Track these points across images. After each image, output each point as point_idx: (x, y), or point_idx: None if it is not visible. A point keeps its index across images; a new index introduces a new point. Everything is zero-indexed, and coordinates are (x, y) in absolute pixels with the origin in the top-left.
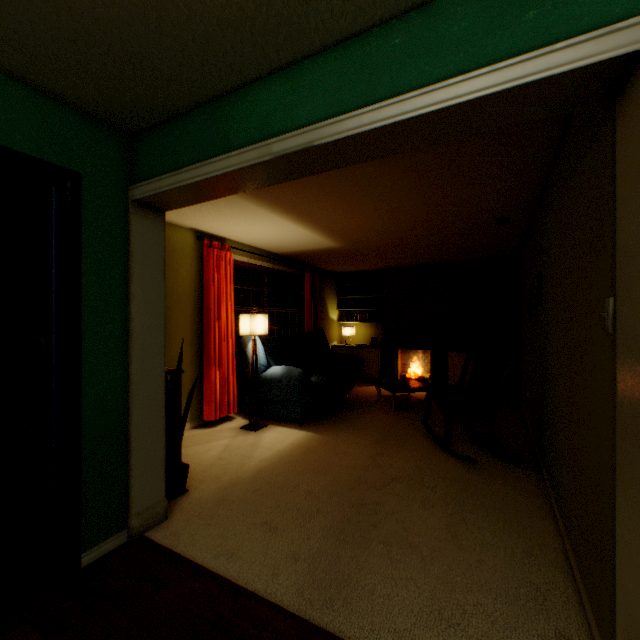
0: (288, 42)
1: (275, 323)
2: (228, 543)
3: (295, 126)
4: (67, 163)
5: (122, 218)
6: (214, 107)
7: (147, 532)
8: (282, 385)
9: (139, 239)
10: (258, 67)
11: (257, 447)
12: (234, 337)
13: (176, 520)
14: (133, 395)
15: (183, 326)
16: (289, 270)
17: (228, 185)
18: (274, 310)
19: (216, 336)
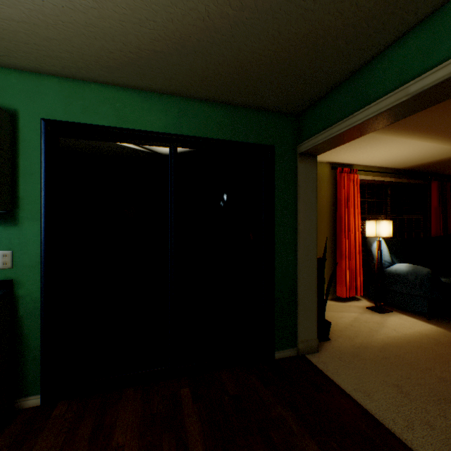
0: (427, 0)
1: (397, 228)
2: (363, 385)
3: (433, 64)
4: (268, 142)
5: (293, 165)
6: (355, 77)
7: (306, 355)
8: (406, 280)
9: (302, 176)
10: (395, 33)
11: (382, 326)
12: (359, 238)
13: (323, 355)
14: (298, 269)
15: (321, 229)
16: (412, 181)
17: (365, 128)
18: (396, 217)
19: (345, 237)
